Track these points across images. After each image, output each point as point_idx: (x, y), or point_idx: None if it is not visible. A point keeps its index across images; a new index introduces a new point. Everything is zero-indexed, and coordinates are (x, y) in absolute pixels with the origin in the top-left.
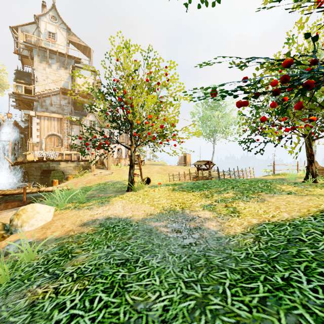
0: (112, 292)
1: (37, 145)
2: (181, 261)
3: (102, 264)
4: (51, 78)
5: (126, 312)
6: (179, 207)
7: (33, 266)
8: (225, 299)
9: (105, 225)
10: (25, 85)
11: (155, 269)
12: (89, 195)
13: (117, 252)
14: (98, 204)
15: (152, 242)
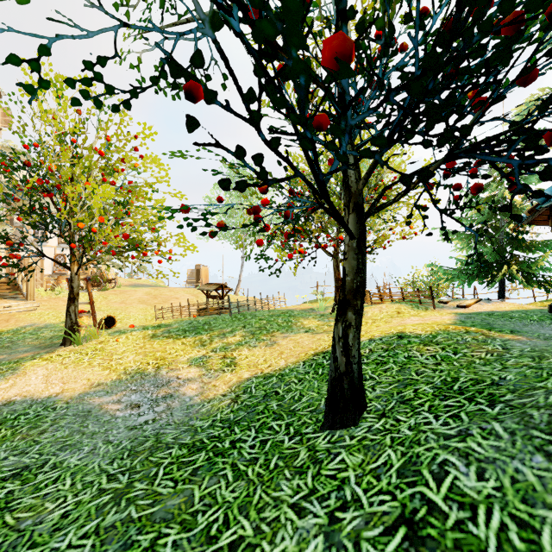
0: None
1: None
2: (118, 450)
3: None
4: None
5: (0, 537)
6: (153, 367)
7: None
8: (153, 481)
9: None
10: None
11: (70, 469)
12: None
13: (9, 460)
14: None
15: (84, 430)
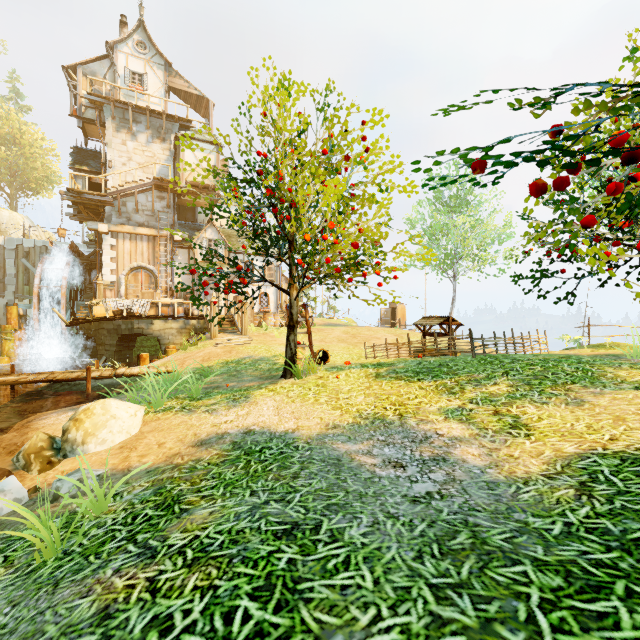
0: (271, 600)
1: (111, 288)
2: (415, 536)
3: (243, 531)
4: (137, 160)
5: None
6: (393, 413)
7: (105, 525)
8: (538, 638)
9: (242, 445)
10: (90, 175)
11: (358, 549)
12: (208, 383)
13: (272, 507)
14: (228, 403)
15: (345, 486)
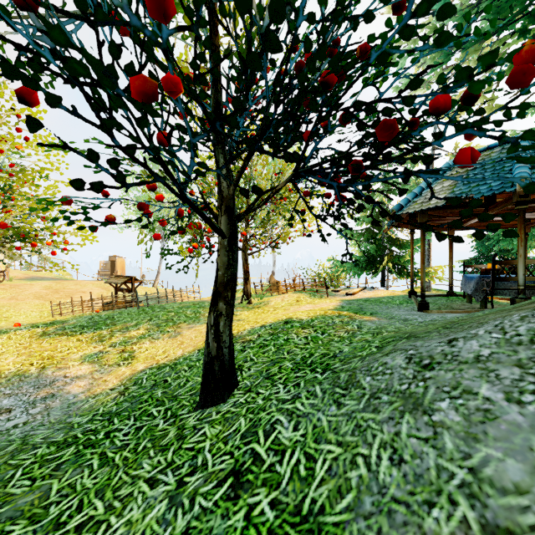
0: None
1: None
2: None
3: None
4: None
5: None
6: (37, 367)
7: None
8: (7, 484)
9: None
10: None
11: None
12: None
13: None
14: None
15: None
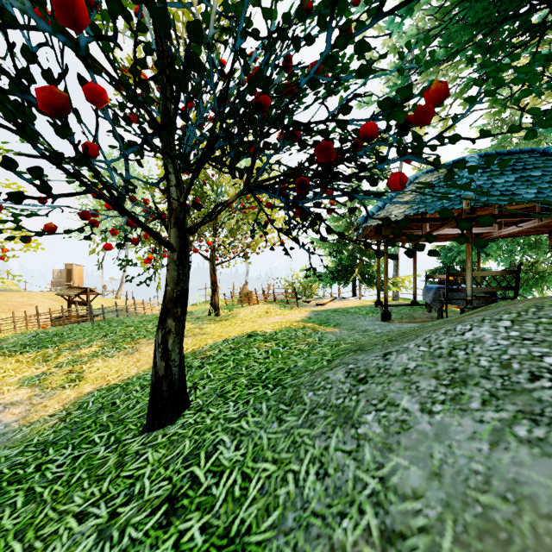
0: None
1: None
2: None
3: None
4: None
5: None
6: None
7: None
8: None
9: None
10: None
11: None
12: None
13: None
14: None
15: None
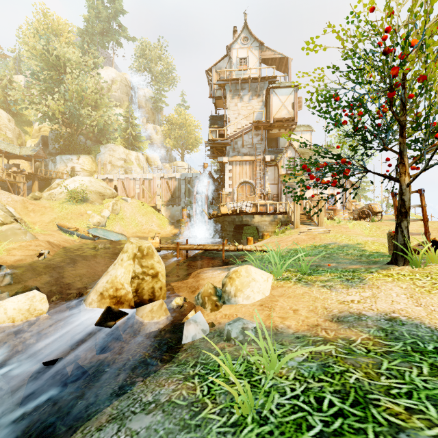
0: None
1: (229, 196)
2: None
3: None
4: (243, 114)
5: None
6: None
7: (285, 394)
8: None
9: (399, 336)
10: (219, 129)
11: None
12: (308, 262)
13: None
14: (342, 282)
15: None
